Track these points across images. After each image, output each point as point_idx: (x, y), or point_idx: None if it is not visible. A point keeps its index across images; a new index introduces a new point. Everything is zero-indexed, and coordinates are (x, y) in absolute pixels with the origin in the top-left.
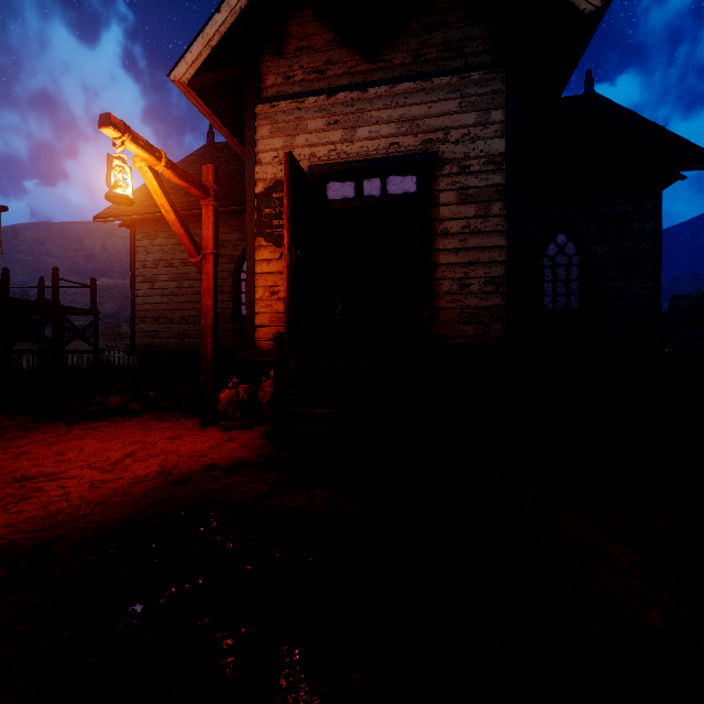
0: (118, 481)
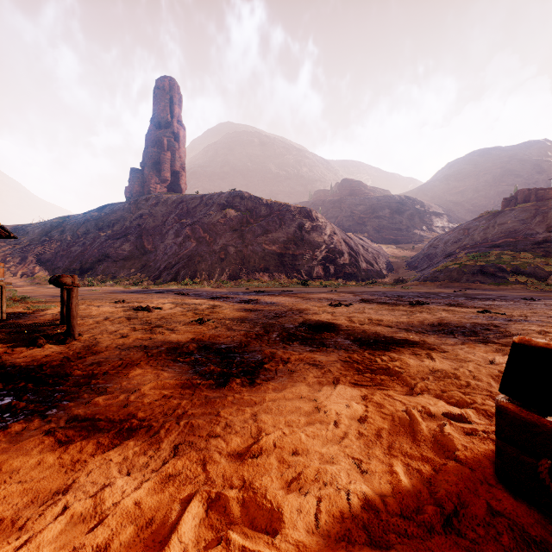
0: (231, 449)
